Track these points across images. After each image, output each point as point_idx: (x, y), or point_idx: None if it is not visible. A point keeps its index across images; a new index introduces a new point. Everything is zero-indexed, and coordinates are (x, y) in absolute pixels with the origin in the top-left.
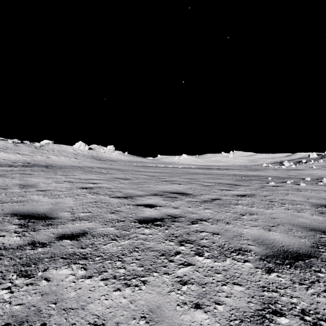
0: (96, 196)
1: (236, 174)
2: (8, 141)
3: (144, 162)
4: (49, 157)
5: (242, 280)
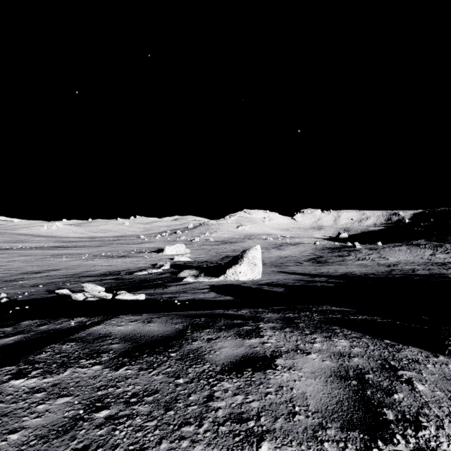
0: None
1: (57, 254)
2: None
3: None
4: None
5: None
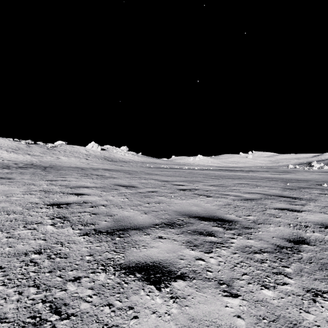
0: (55, 230)
1: (270, 178)
2: (22, 142)
3: (157, 163)
4: (59, 157)
5: None
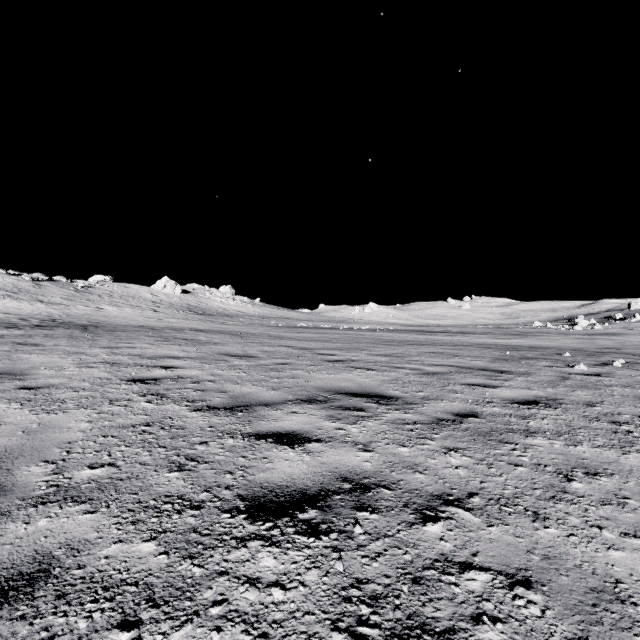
0: (155, 406)
1: (486, 344)
2: (24, 278)
3: (292, 318)
4: (102, 308)
5: None
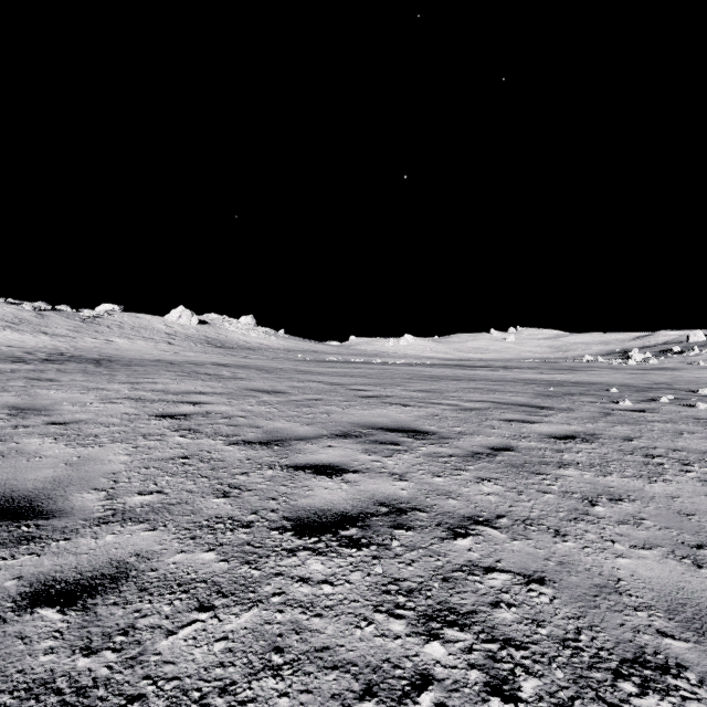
0: (190, 441)
1: (530, 379)
2: (25, 307)
3: (320, 351)
4: (112, 340)
5: None
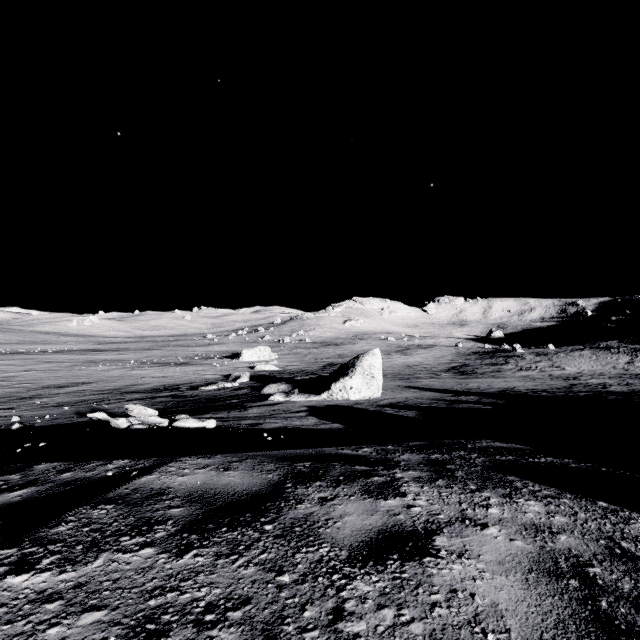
0: None
1: (91, 360)
2: None
3: None
4: None
5: (7, 384)
